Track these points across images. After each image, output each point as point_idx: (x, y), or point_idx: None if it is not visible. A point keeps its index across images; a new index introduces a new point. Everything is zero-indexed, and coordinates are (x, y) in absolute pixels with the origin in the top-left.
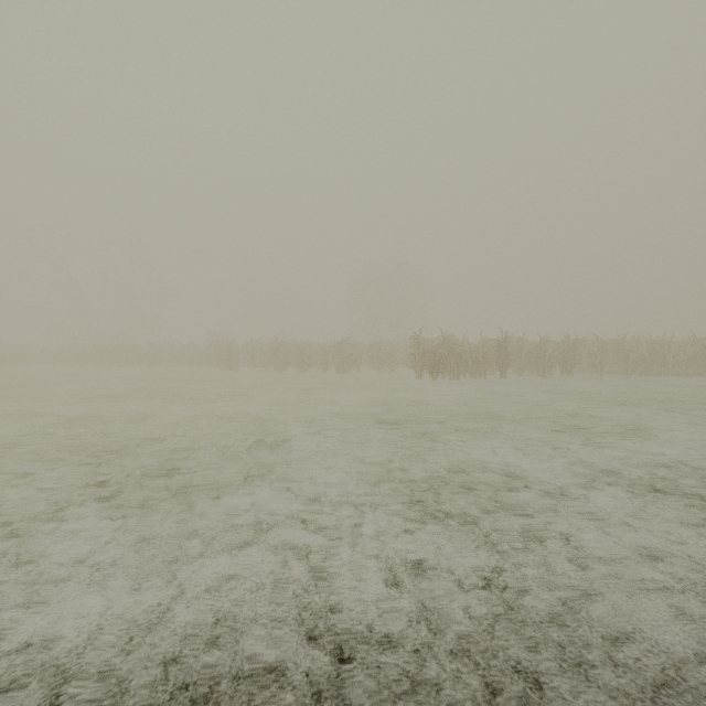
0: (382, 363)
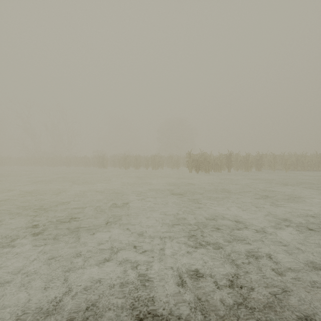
0: (173, 165)
